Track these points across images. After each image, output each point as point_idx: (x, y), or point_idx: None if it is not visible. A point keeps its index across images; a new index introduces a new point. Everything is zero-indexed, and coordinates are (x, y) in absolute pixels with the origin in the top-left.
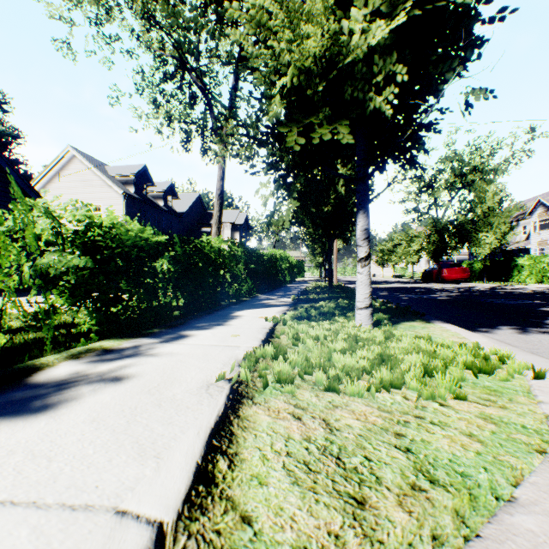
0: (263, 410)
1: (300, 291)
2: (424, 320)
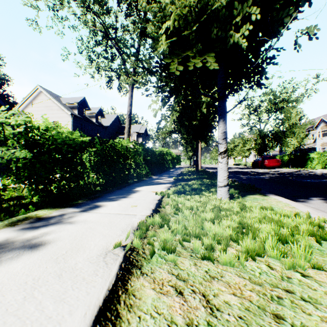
0: (149, 282)
1: (178, 173)
2: (261, 193)
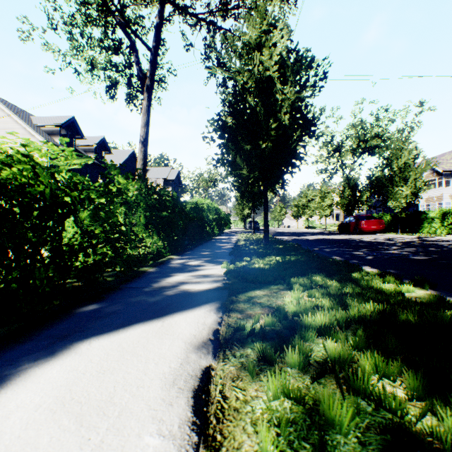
0: None
1: (232, 248)
2: None
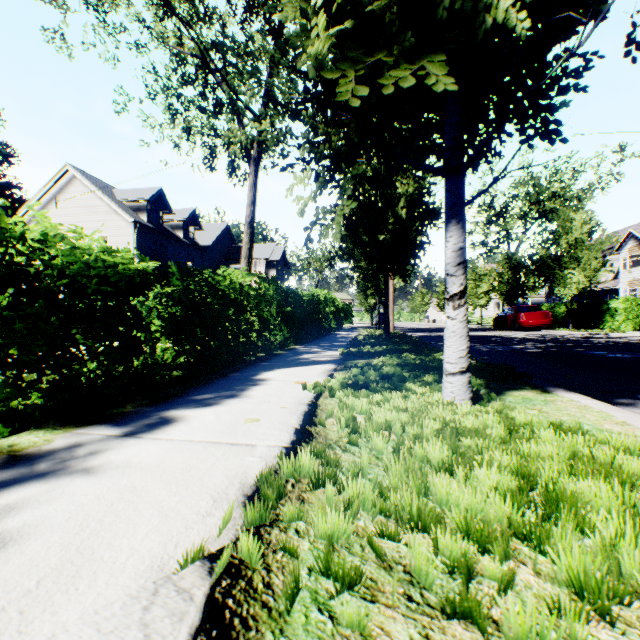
0: None
1: (350, 341)
2: (536, 387)
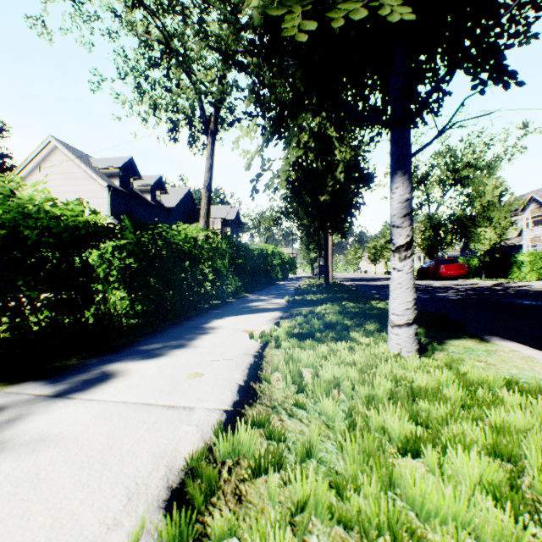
0: None
1: (294, 289)
2: (473, 335)
